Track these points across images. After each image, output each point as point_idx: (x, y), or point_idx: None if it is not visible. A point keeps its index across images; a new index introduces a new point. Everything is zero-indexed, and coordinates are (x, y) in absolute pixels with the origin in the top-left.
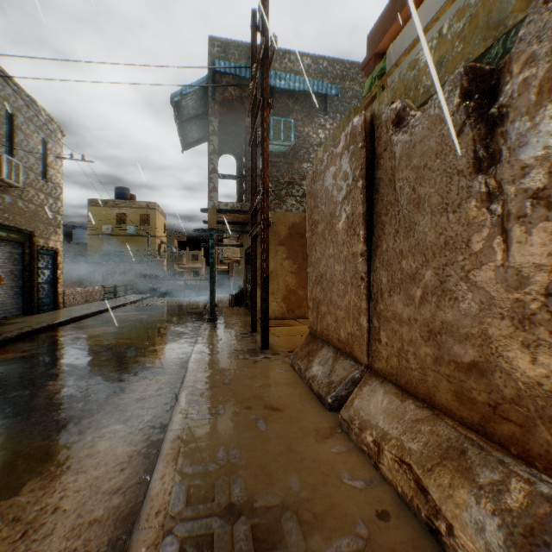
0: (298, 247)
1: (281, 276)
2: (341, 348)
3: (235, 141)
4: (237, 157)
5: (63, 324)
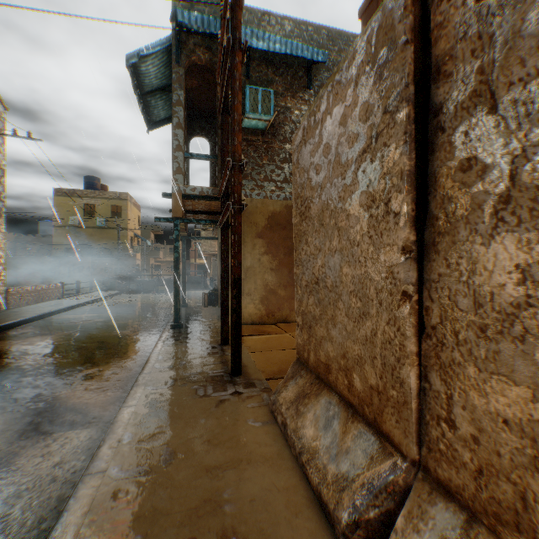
0: (279, 239)
1: (259, 273)
2: (355, 404)
3: (208, 123)
4: (211, 140)
5: None
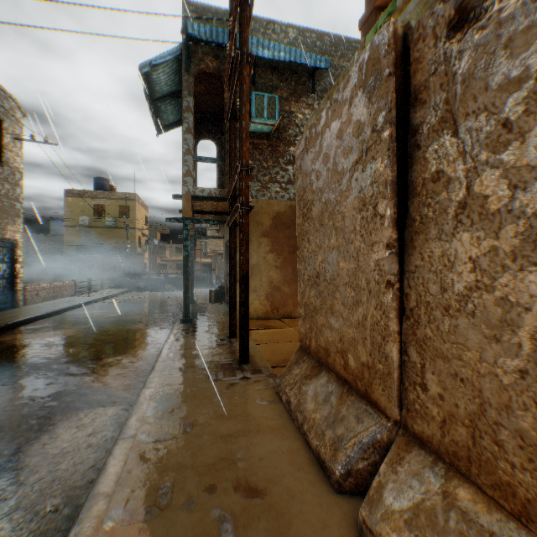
0: (283, 238)
1: (264, 271)
2: (350, 380)
3: (215, 126)
4: (217, 142)
5: (13, 327)
